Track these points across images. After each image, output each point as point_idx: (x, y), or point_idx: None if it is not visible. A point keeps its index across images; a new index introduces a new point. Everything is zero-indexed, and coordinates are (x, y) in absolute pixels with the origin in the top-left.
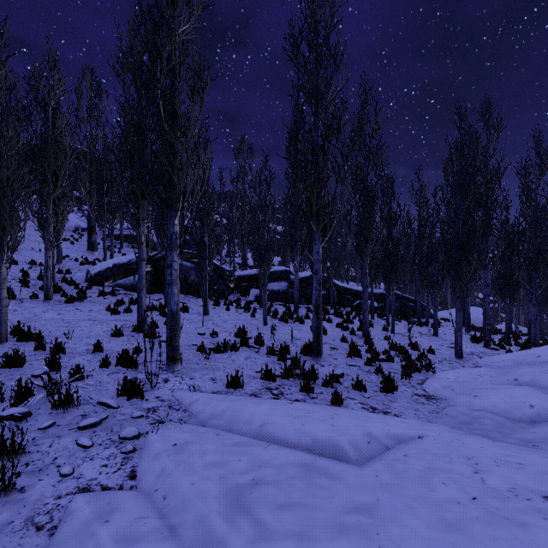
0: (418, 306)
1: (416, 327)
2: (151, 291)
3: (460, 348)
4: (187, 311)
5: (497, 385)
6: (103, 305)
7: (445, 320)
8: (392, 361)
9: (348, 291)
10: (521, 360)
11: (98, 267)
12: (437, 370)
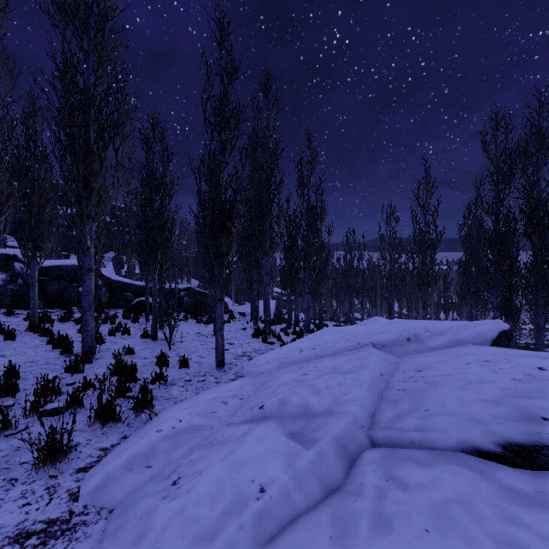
0: (209, 301)
1: (202, 326)
2: None
3: (221, 354)
4: None
5: (232, 429)
6: None
7: (241, 315)
8: (80, 408)
9: (128, 287)
10: (285, 359)
11: None
12: (168, 404)
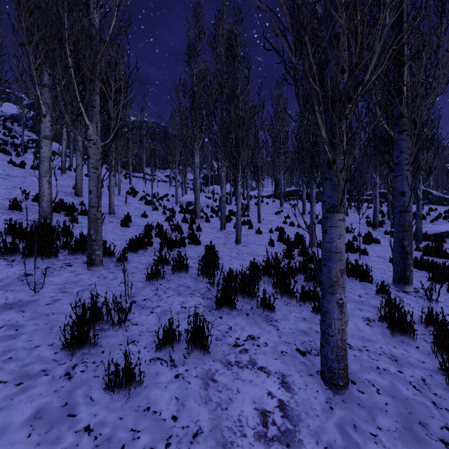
0: None
1: None
2: None
3: None
4: None
5: None
6: None
7: None
8: None
9: None
10: None
11: None
12: None
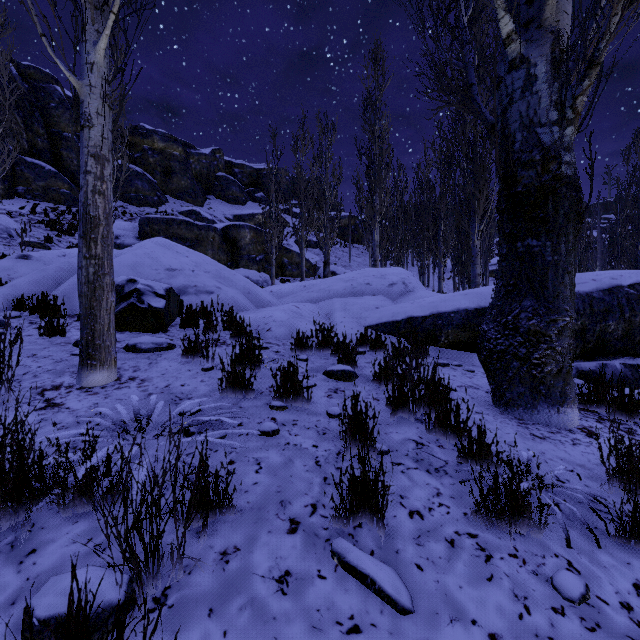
0: None
1: None
2: None
3: None
4: None
5: None
6: None
7: None
8: None
9: None
10: None
11: None
12: None
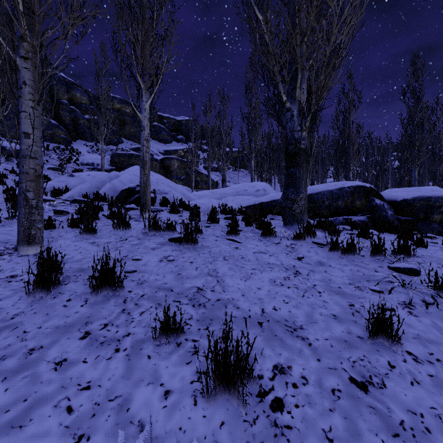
0: None
1: None
2: None
3: None
4: None
5: None
6: None
7: None
8: None
9: None
10: None
11: None
12: None
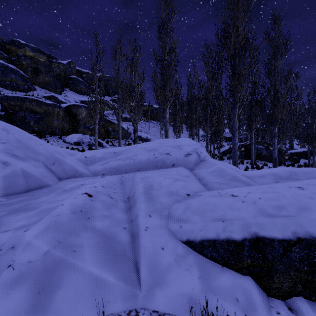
0: None
1: None
2: (245, 159)
3: None
4: (266, 165)
5: None
6: (230, 162)
7: None
8: None
9: None
10: None
11: (222, 149)
12: None
